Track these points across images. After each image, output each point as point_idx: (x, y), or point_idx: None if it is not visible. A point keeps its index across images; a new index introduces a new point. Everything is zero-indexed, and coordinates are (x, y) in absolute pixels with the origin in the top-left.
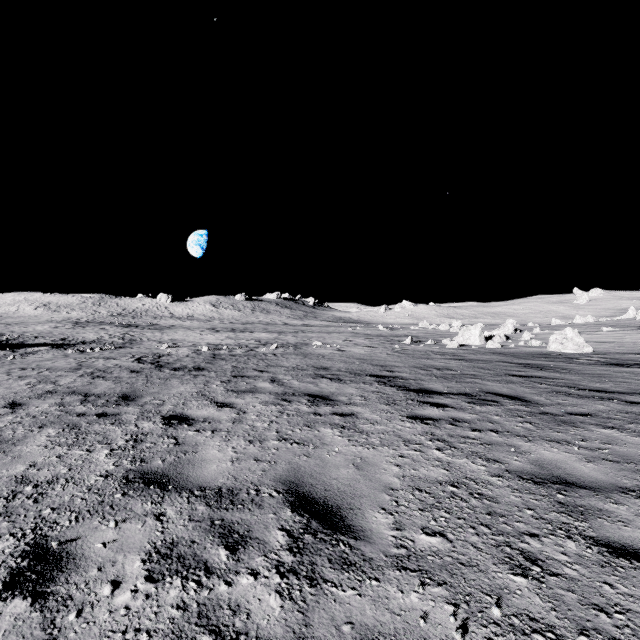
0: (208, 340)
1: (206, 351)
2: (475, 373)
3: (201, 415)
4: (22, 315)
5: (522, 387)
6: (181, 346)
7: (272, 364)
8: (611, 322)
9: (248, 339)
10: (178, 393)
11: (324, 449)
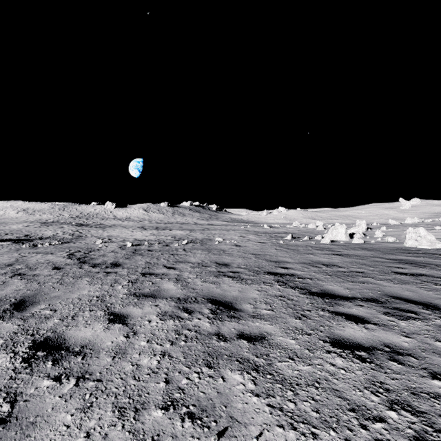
0: (136, 236)
1: (130, 246)
2: (362, 270)
3: (81, 339)
4: (6, 217)
5: (421, 289)
6: (113, 241)
7: (180, 260)
8: (437, 222)
9: (166, 235)
10: (78, 298)
11: (234, 440)
